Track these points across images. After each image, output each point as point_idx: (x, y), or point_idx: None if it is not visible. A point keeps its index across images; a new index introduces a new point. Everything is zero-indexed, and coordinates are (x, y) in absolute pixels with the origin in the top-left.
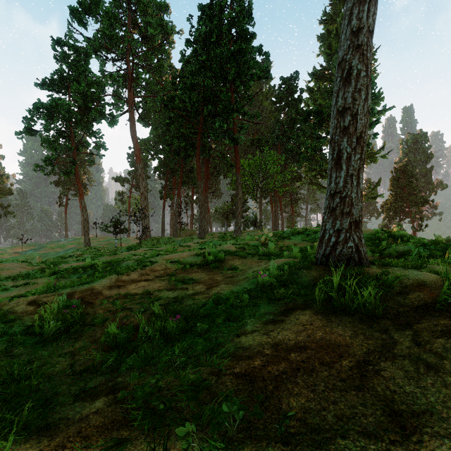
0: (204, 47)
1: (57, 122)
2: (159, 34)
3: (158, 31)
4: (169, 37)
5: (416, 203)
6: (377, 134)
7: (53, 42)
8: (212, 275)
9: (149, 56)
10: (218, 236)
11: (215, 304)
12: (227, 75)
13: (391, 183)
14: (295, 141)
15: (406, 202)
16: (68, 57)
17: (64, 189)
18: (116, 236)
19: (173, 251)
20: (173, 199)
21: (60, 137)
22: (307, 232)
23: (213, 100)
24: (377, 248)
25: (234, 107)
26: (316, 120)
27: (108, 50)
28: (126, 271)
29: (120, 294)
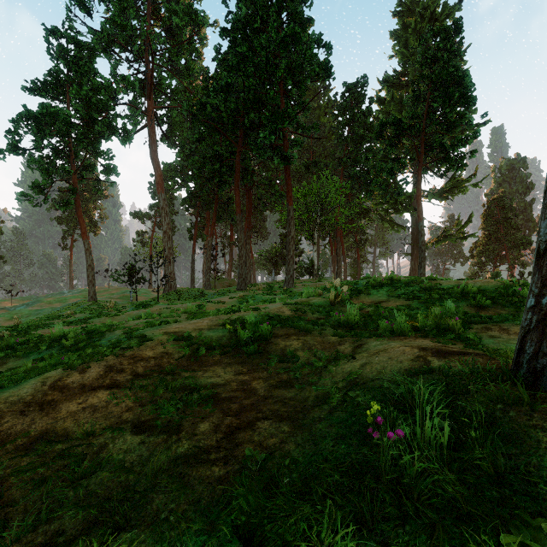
0: (244, 36)
1: (51, 138)
2: (187, 26)
3: (185, 21)
4: (200, 30)
5: (517, 245)
6: (475, 151)
7: (47, 32)
8: (246, 375)
9: (175, 54)
10: (263, 287)
11: (238, 540)
12: (276, 70)
13: (484, 220)
14: (362, 165)
15: (502, 244)
16: (65, 52)
17: (68, 228)
18: (131, 287)
19: (193, 313)
20: (207, 239)
21: (56, 158)
22: (394, 284)
23: (257, 107)
24: (520, 311)
25: (284, 113)
26: (393, 134)
27: (122, 47)
28: (85, 360)
29: (30, 433)
